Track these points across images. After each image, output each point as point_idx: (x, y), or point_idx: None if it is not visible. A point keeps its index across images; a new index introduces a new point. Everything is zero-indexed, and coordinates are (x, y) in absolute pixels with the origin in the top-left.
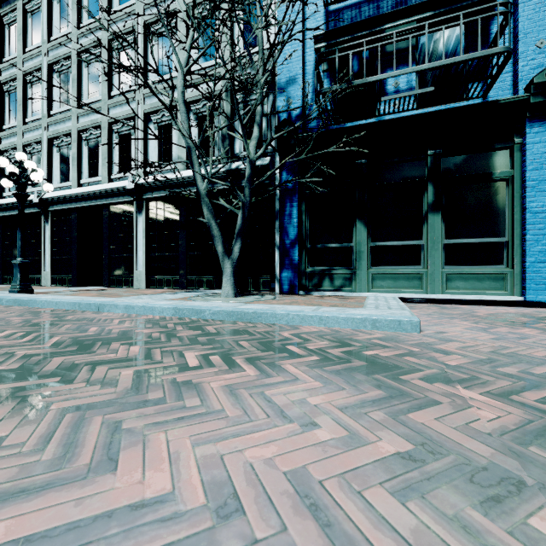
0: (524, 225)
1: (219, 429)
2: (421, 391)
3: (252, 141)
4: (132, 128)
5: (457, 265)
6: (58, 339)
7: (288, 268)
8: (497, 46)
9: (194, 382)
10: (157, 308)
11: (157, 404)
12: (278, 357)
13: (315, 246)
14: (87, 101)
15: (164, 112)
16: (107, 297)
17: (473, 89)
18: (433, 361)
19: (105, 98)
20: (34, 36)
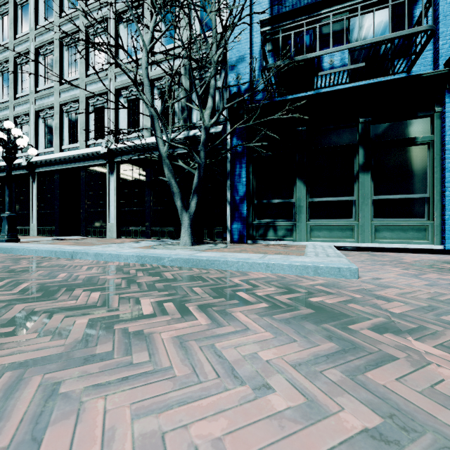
0: (443, 183)
1: (164, 393)
2: (372, 343)
3: (206, 110)
4: (105, 102)
5: (384, 218)
6: (27, 286)
7: (238, 220)
8: (422, 25)
9: (145, 332)
10: (122, 255)
11: (103, 360)
12: (229, 303)
13: (261, 201)
14: (67, 80)
15: (132, 88)
16: (81, 245)
17: (398, 65)
18: (377, 308)
19: (82, 76)
20: (23, 25)
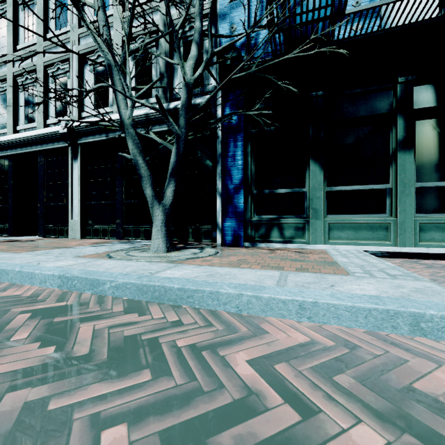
0: None
1: None
2: None
3: (188, 60)
4: (68, 71)
5: (431, 213)
6: None
7: (232, 216)
8: None
9: None
10: (37, 275)
11: None
12: None
13: (262, 191)
14: (23, 45)
15: (99, 52)
16: (11, 251)
17: None
18: None
19: (40, 40)
20: None
